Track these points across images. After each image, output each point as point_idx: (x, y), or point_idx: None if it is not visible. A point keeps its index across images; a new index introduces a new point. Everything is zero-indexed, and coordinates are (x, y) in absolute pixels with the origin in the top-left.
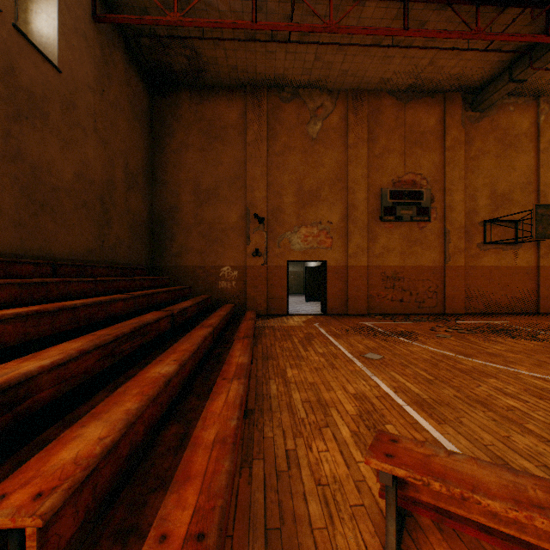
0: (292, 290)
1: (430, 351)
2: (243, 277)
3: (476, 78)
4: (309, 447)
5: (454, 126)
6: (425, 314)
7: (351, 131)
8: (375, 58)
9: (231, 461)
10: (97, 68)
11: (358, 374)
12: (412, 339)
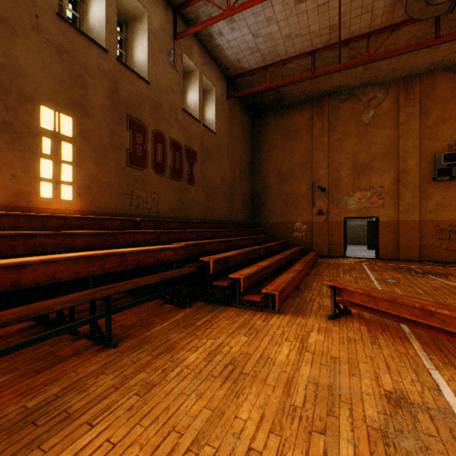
0: (359, 241)
1: (445, 284)
2: (310, 229)
3: None
4: (321, 299)
5: None
6: None
7: (402, 111)
8: (420, 52)
9: (285, 285)
10: (228, 122)
11: (370, 286)
12: (439, 277)
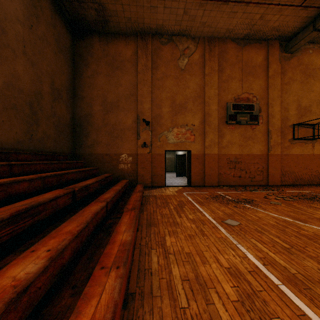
0: (167, 169)
1: (273, 217)
2: (135, 161)
3: (290, 30)
4: None
5: (274, 62)
6: (255, 185)
7: (207, 64)
8: (225, 12)
9: None
10: (26, 8)
11: (225, 242)
12: (255, 206)
